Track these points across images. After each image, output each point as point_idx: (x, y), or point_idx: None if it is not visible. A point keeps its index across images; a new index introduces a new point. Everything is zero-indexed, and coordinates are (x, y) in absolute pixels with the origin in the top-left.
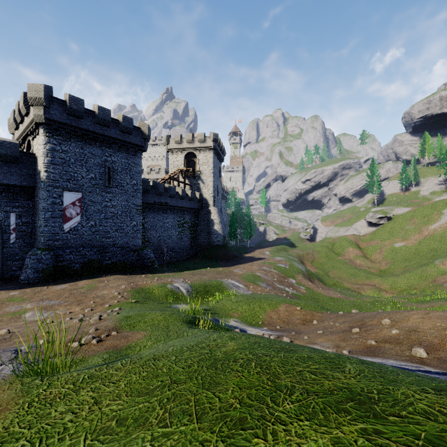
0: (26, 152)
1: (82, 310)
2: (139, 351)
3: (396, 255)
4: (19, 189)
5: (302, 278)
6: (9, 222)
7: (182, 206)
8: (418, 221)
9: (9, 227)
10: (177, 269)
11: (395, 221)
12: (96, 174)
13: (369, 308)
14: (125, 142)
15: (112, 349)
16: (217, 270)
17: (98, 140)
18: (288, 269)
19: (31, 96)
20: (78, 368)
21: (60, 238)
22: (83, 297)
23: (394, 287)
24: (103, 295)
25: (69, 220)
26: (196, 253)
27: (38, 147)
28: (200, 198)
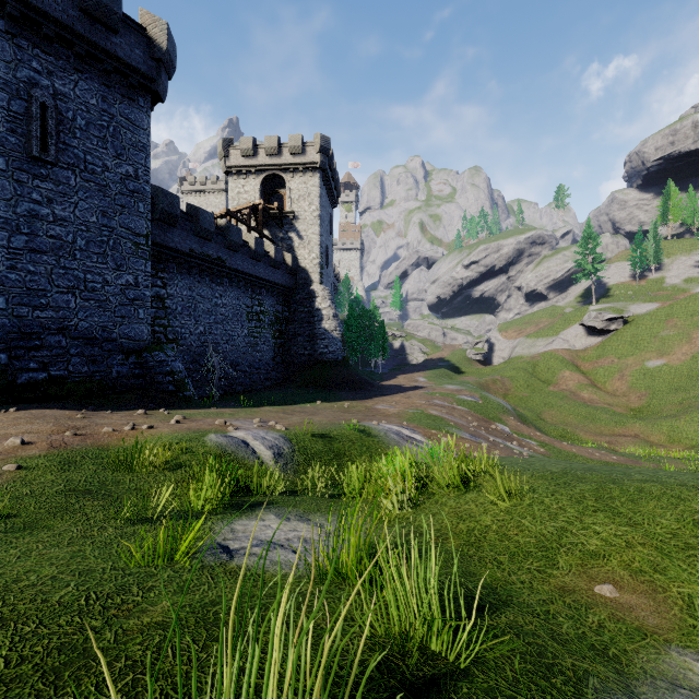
0: None
1: None
2: None
3: (654, 381)
4: None
5: (516, 422)
6: None
7: (257, 275)
8: (681, 323)
9: None
10: (244, 405)
11: (638, 323)
12: None
13: None
14: (97, 47)
15: None
16: (339, 406)
17: (4, 11)
18: (484, 406)
19: None
20: None
21: None
22: None
23: (675, 439)
24: None
25: None
26: (286, 378)
27: None
28: (293, 264)
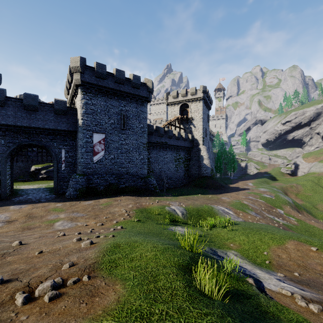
0: (71, 107)
1: (95, 224)
2: None
3: None
4: (67, 133)
5: (290, 209)
6: (61, 155)
7: (178, 145)
8: None
9: (61, 159)
10: (173, 194)
11: None
12: (114, 120)
13: None
14: (135, 95)
15: None
16: (207, 197)
17: (116, 94)
18: (274, 200)
19: (72, 66)
20: None
21: (91, 167)
22: (100, 212)
23: None
24: (114, 212)
25: (97, 154)
26: (189, 182)
27: (78, 102)
28: (191, 138)
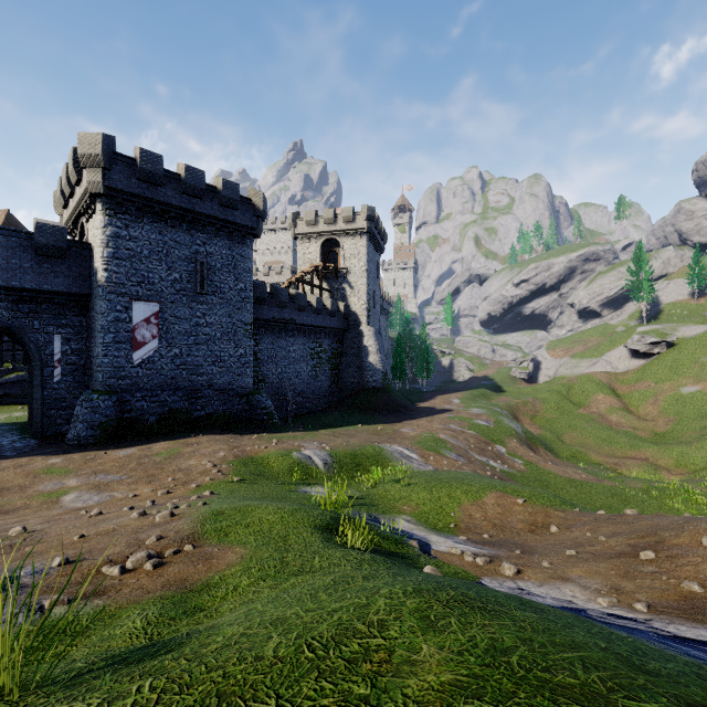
0: (77, 241)
1: (154, 492)
2: (223, 600)
3: (684, 407)
4: (67, 299)
5: (517, 444)
6: (52, 349)
7: (317, 324)
8: None
9: (52, 357)
10: (308, 427)
11: (682, 348)
12: (181, 274)
13: (640, 500)
14: (227, 222)
15: (175, 589)
16: (374, 429)
17: (186, 219)
18: (493, 430)
19: (84, 152)
20: (92, 641)
21: (127, 375)
22: (157, 471)
23: (682, 463)
24: (189, 468)
25: (141, 346)
26: (340, 401)
27: (95, 232)
28: (345, 311)
